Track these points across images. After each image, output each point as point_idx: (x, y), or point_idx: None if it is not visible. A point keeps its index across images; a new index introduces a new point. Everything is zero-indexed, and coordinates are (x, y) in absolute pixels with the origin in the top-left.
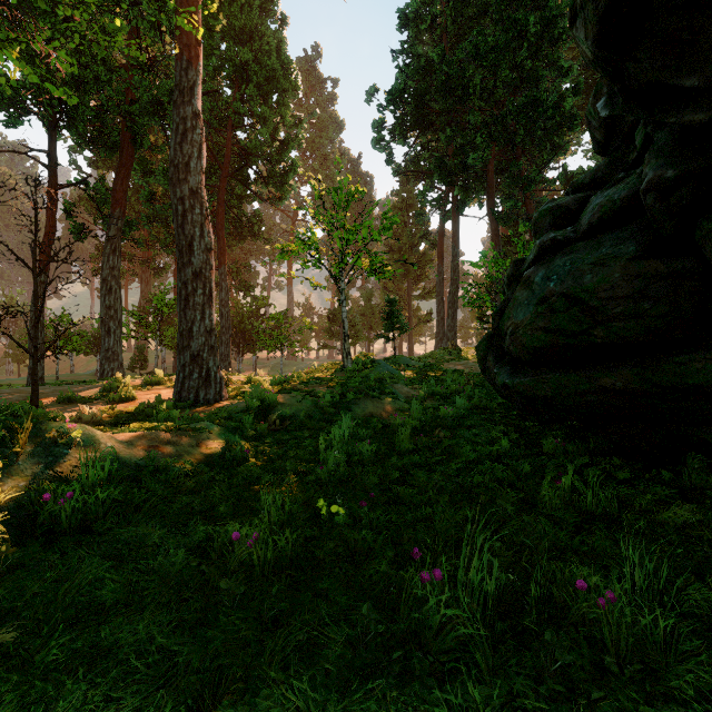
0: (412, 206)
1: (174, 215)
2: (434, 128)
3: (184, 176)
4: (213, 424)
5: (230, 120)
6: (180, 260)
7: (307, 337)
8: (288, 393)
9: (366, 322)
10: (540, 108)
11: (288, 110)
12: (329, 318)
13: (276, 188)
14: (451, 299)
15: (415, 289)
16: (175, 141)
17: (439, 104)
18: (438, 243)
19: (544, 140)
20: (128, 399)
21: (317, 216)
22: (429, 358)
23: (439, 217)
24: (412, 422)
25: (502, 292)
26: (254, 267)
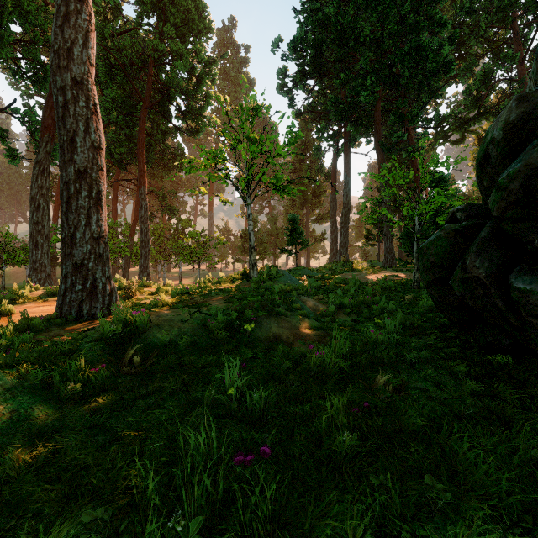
0: (309, 147)
1: (54, 107)
2: (329, 77)
3: (65, 63)
4: (0, 377)
5: (151, 58)
6: (61, 158)
7: (225, 253)
8: (178, 308)
9: (272, 240)
10: (422, 52)
11: (202, 48)
12: (242, 237)
13: (192, 119)
14: (343, 220)
15: (311, 215)
16: (55, 24)
17: (334, 52)
18: (332, 174)
19: (424, 83)
20: (3, 314)
21: (224, 133)
22: (326, 270)
23: (333, 151)
24: (336, 361)
25: (477, 161)
26: (182, 197)
